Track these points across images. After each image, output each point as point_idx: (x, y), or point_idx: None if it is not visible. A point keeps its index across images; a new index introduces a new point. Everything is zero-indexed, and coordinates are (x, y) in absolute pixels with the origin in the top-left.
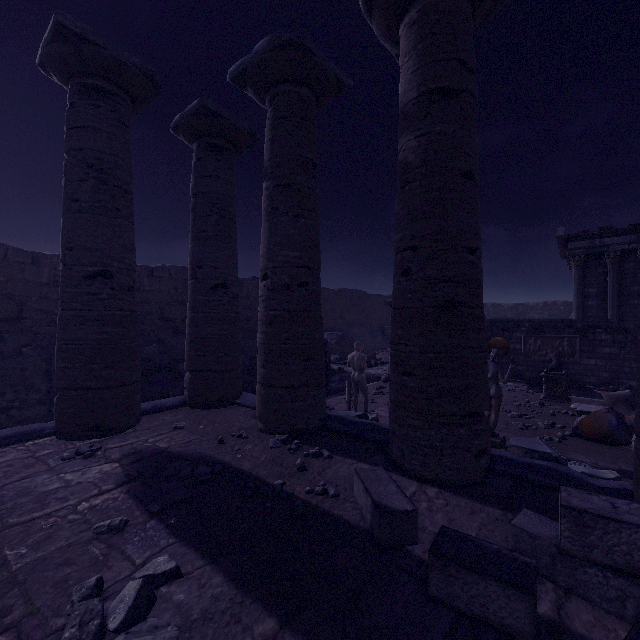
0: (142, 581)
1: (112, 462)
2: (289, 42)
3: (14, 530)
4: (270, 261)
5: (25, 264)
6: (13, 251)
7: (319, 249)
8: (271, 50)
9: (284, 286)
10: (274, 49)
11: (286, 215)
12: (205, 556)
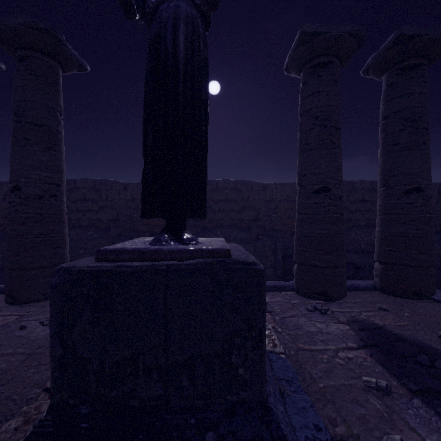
0: None
1: (342, 323)
2: None
3: (305, 353)
4: None
5: (259, 190)
6: (255, 184)
7: None
8: None
9: None
10: None
11: None
12: None
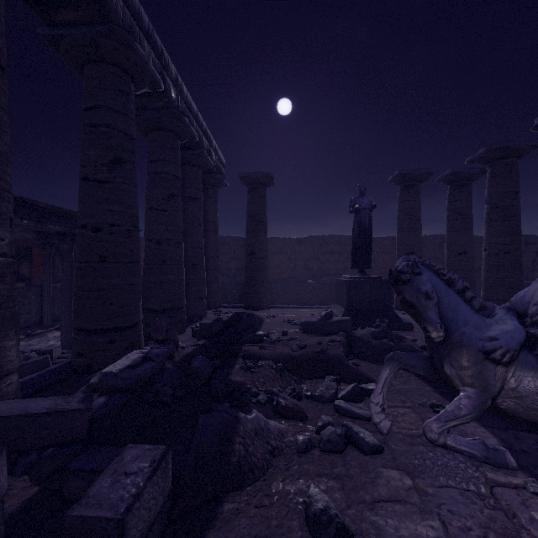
0: None
1: None
2: (495, 149)
3: None
4: (487, 243)
5: None
6: None
7: (519, 234)
8: (486, 153)
9: (495, 254)
10: (488, 152)
11: (496, 221)
12: None
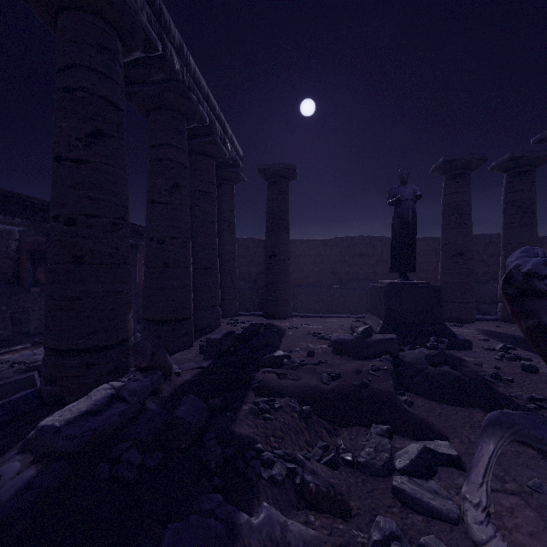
0: (504, 343)
1: (471, 329)
2: None
3: None
4: None
5: None
6: (388, 240)
7: None
8: None
9: None
10: None
11: None
12: (524, 350)
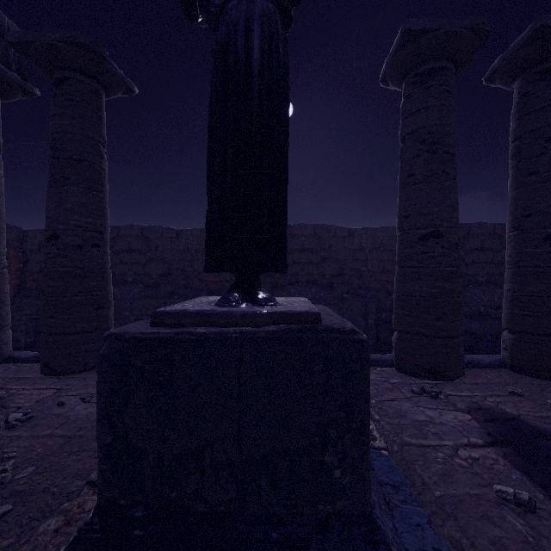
0: None
1: (461, 411)
2: None
3: (412, 449)
4: None
5: (345, 237)
6: (339, 229)
7: None
8: None
9: None
10: None
11: None
12: None
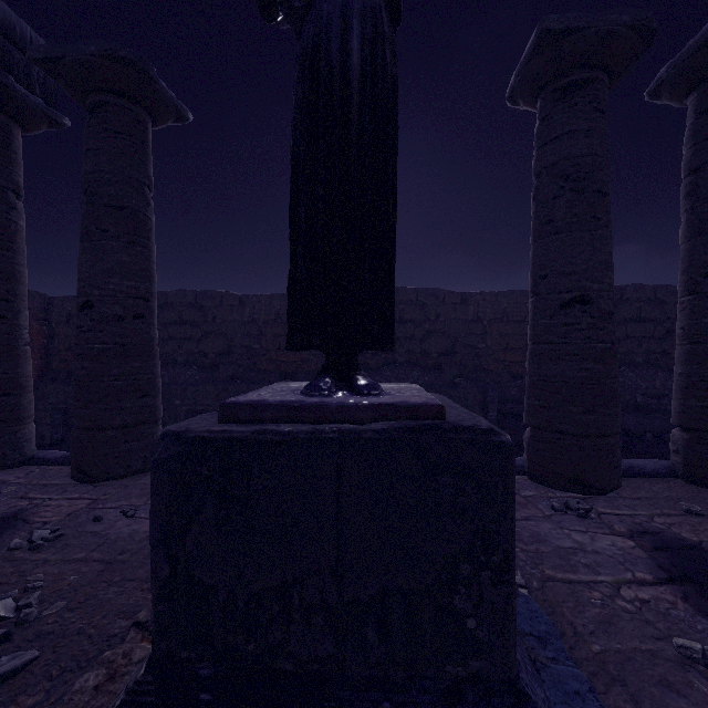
0: None
1: (621, 536)
2: None
3: (558, 587)
4: None
5: (456, 304)
6: (448, 294)
7: None
8: None
9: None
10: None
11: None
12: None
